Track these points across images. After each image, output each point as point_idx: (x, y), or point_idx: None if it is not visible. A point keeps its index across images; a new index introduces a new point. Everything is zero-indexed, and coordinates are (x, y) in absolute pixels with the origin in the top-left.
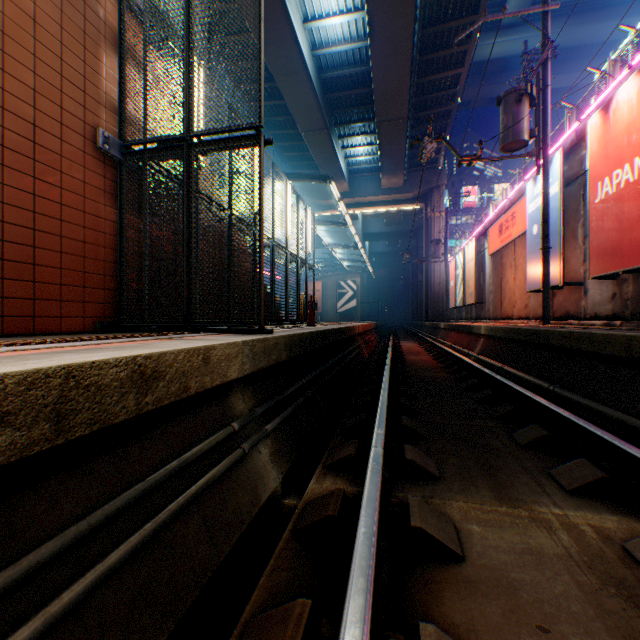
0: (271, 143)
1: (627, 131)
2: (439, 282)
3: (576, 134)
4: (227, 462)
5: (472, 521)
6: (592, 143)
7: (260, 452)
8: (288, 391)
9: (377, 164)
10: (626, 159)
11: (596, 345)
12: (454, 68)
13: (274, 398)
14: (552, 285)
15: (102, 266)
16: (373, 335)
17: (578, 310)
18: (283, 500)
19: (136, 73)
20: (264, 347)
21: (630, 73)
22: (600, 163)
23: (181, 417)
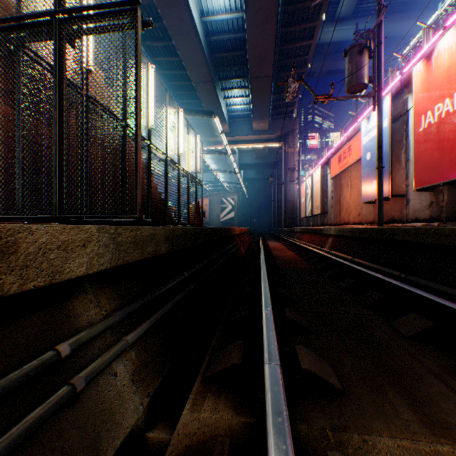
0: (150, 25)
1: (447, 72)
2: (294, 199)
3: (401, 82)
4: (22, 428)
5: None
6: (417, 85)
7: (115, 374)
8: (166, 286)
9: (250, 112)
10: (447, 94)
11: (444, 238)
12: (306, 40)
13: (145, 296)
14: (383, 197)
15: None
16: (247, 237)
17: (402, 216)
18: (148, 434)
19: None
20: (135, 237)
21: (447, 30)
22: (424, 100)
23: None
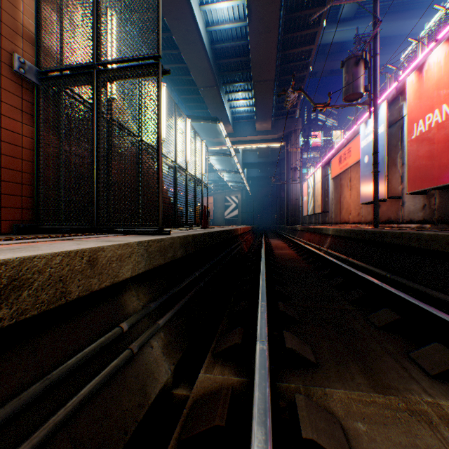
0: (168, 72)
1: (437, 85)
2: (296, 197)
3: (396, 90)
4: (110, 369)
5: (356, 417)
6: (410, 95)
7: (152, 347)
8: (182, 284)
9: (253, 113)
10: (436, 106)
11: (424, 243)
12: (307, 45)
13: (168, 292)
14: (379, 199)
15: (19, 176)
16: (250, 235)
17: (397, 217)
18: (174, 390)
19: (54, 14)
20: (160, 247)
21: (437, 44)
22: (416, 109)
23: (59, 324)
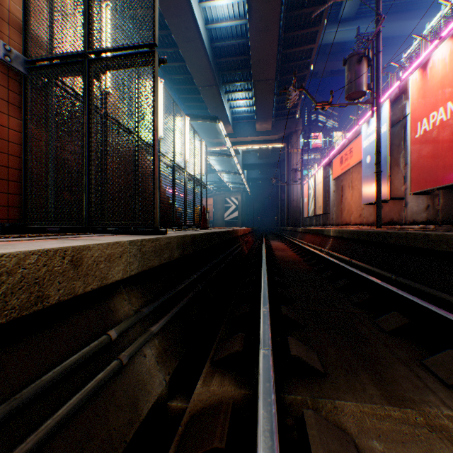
0: (165, 62)
1: (441, 83)
2: (297, 199)
3: (399, 89)
4: (95, 384)
5: (371, 435)
6: (413, 93)
7: (145, 356)
8: (179, 287)
9: (253, 113)
10: (441, 104)
11: (431, 243)
12: (308, 44)
13: (164, 296)
14: (382, 199)
15: (5, 171)
16: (250, 237)
17: (400, 218)
18: (169, 403)
19: (44, 1)
20: (155, 247)
21: (442, 41)
22: (420, 108)
23: (34, 334)
